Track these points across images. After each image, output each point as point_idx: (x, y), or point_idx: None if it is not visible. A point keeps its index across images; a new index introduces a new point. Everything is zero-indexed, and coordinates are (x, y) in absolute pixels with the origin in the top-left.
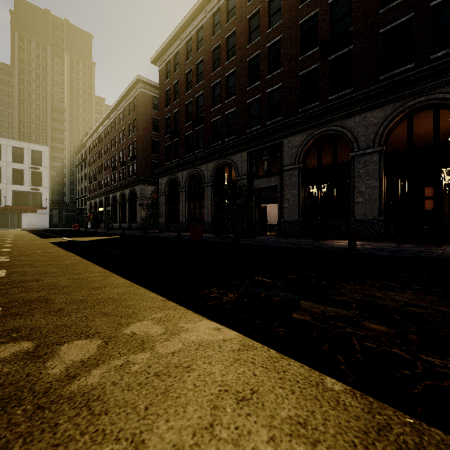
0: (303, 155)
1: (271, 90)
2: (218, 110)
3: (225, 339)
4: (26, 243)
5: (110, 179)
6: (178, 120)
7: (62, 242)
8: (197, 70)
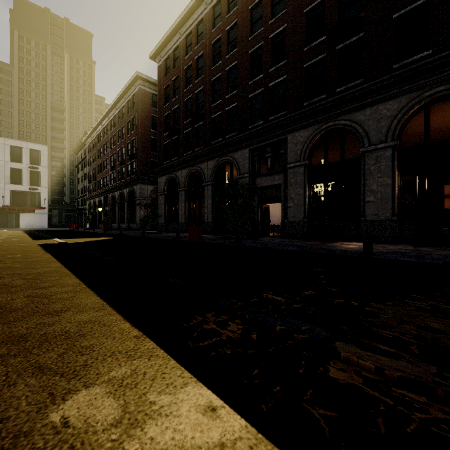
0: (308, 152)
1: (275, 83)
2: (218, 106)
3: (223, 444)
4: (12, 245)
5: (109, 179)
6: (177, 117)
7: (52, 244)
8: (197, 65)
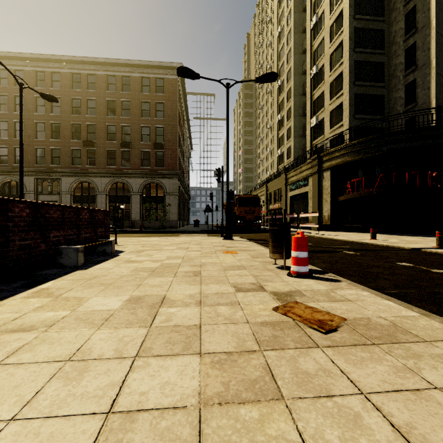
0: (73, 188)
1: (54, 148)
2: (5, 141)
3: None
4: None
5: None
6: None
7: None
8: None
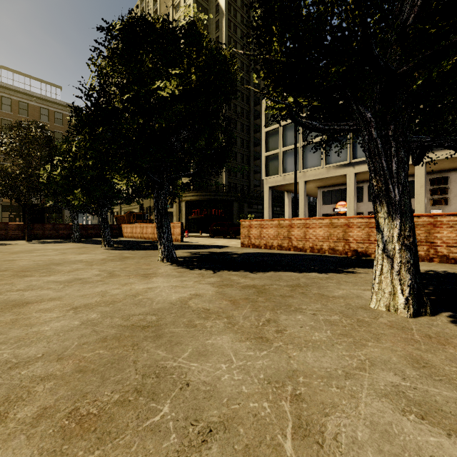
0: None
1: None
2: None
3: None
4: None
5: None
6: None
7: None
8: None
